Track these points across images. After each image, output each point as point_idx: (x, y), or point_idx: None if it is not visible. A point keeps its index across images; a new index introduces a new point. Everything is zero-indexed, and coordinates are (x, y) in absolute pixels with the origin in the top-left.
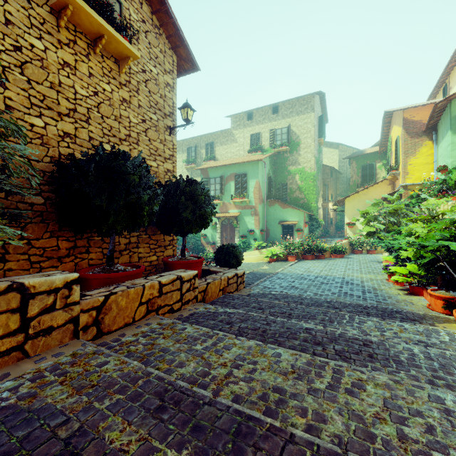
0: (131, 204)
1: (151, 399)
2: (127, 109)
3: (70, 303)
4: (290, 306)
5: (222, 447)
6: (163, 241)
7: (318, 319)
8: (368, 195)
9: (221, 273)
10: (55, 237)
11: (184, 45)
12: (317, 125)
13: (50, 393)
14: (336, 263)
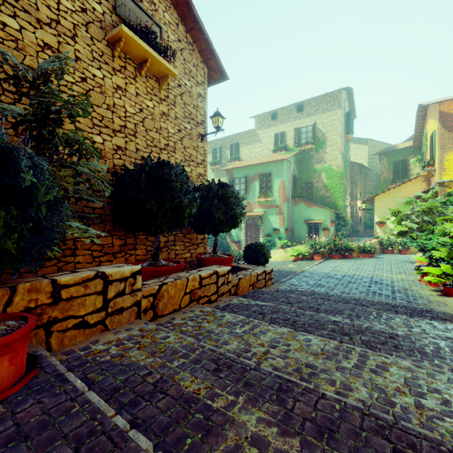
0: (175, 207)
1: (208, 363)
2: (166, 121)
3: (135, 289)
4: (317, 302)
5: (269, 397)
6: (196, 240)
7: (345, 314)
8: (400, 193)
9: (251, 269)
10: (110, 236)
11: (214, 57)
12: (344, 122)
13: (133, 355)
14: (365, 263)
